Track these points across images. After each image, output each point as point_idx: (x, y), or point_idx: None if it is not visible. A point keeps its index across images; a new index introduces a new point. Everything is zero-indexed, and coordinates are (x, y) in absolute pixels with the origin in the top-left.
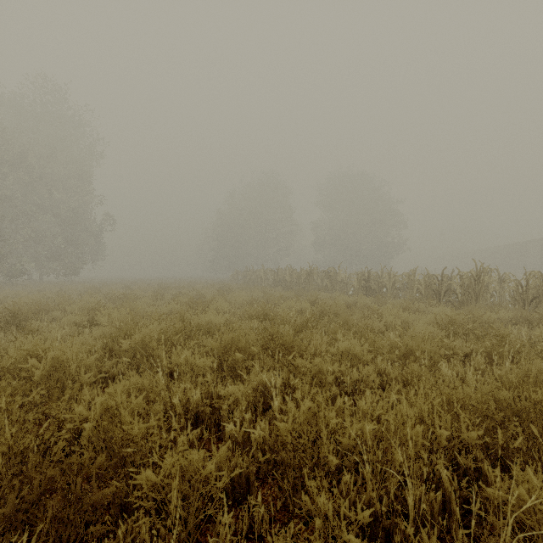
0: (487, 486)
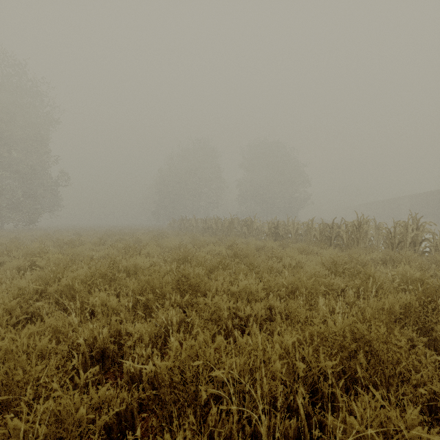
0: (339, 408)
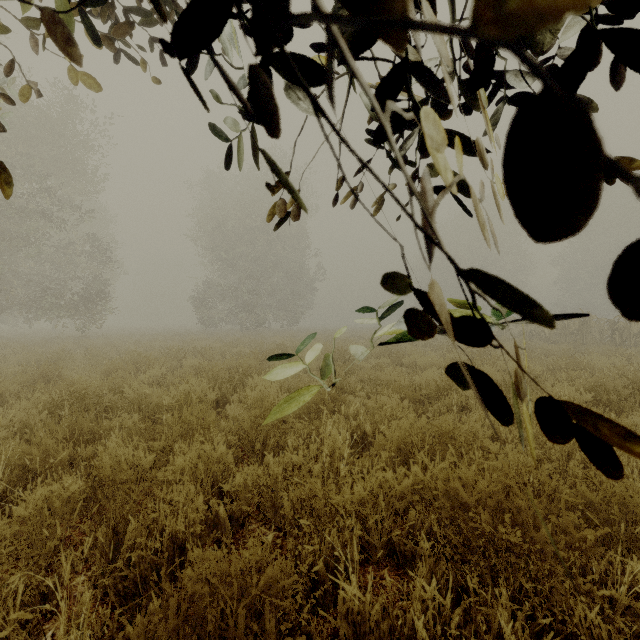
0: None
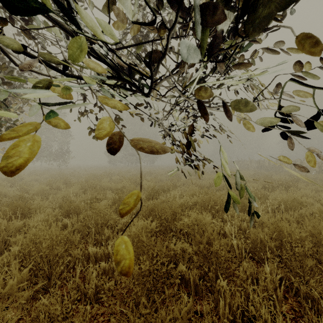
0: None
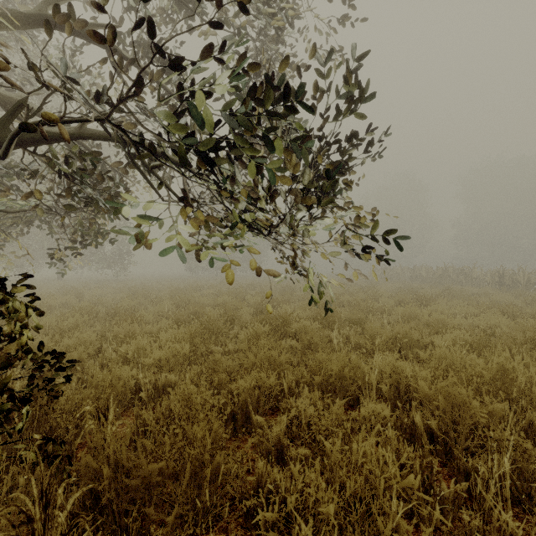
0: None
